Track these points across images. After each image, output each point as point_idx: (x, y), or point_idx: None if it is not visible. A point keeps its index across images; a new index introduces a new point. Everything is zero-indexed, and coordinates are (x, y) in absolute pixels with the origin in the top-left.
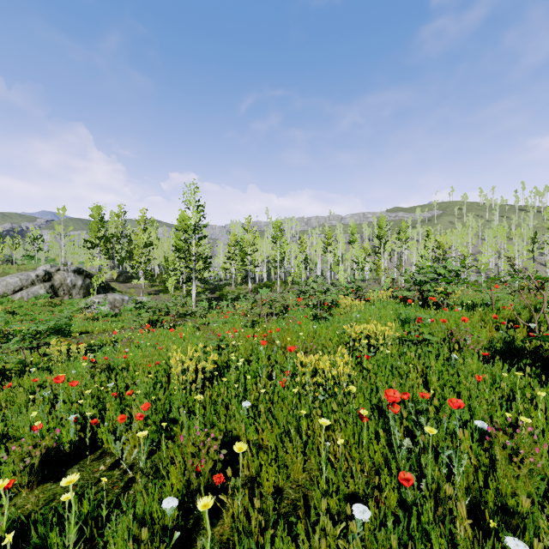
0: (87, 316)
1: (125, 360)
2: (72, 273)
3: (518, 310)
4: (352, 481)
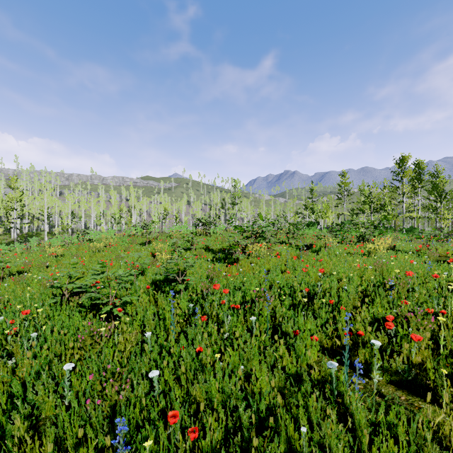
0: None
1: None
2: None
3: (155, 235)
4: (103, 255)
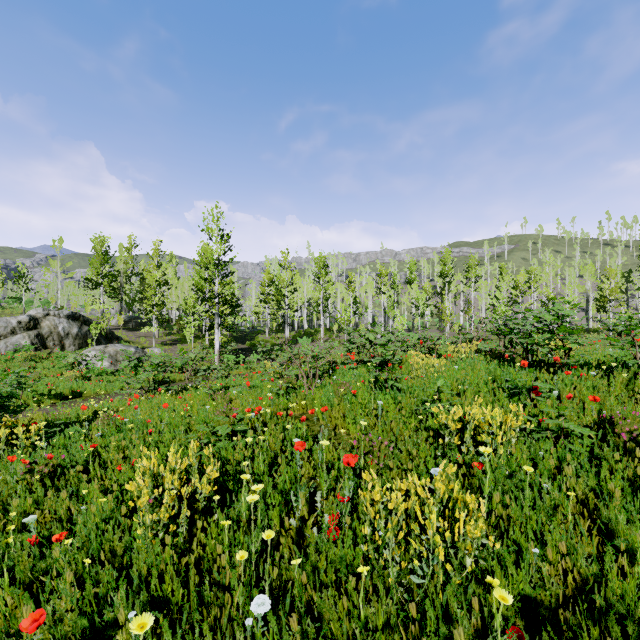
0: (76, 374)
1: (94, 451)
2: (65, 318)
3: None
4: None
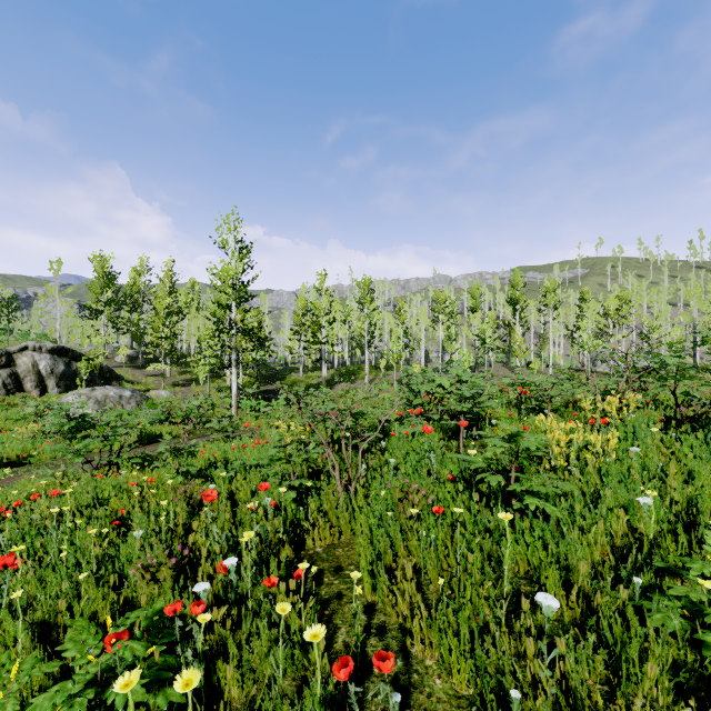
0: (35, 429)
1: None
2: (48, 354)
3: None
4: None
